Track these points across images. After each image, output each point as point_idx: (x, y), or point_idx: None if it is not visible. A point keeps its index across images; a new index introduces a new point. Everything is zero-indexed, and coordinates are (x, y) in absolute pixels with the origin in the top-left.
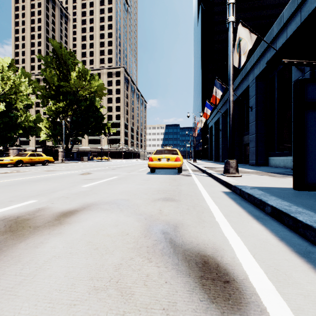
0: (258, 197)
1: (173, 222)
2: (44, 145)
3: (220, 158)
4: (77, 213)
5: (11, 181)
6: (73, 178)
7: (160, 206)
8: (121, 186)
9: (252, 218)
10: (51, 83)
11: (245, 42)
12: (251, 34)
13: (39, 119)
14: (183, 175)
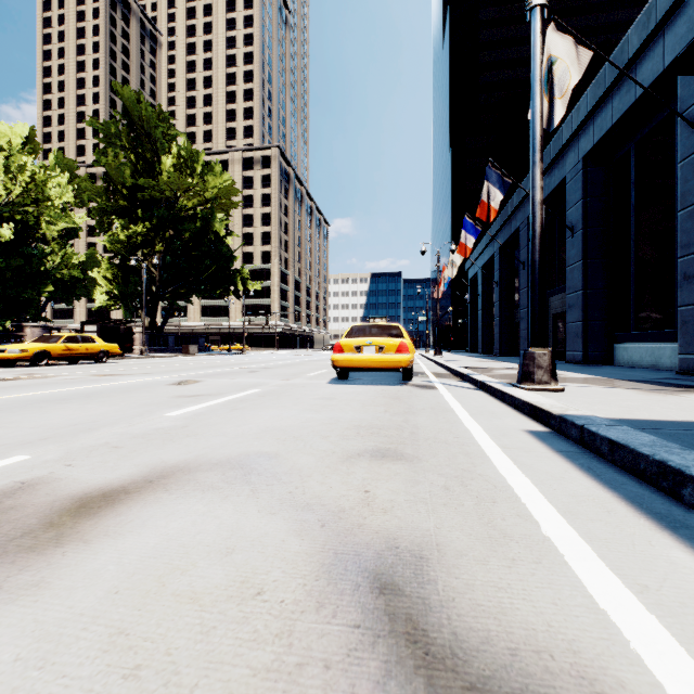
0: (652, 453)
1: (409, 539)
2: (101, 319)
3: (497, 346)
4: (122, 501)
5: (0, 402)
6: (152, 394)
7: (364, 476)
8: (264, 416)
9: (655, 527)
10: (118, 181)
11: (564, 67)
12: (579, 48)
13: (94, 261)
14: (417, 386)
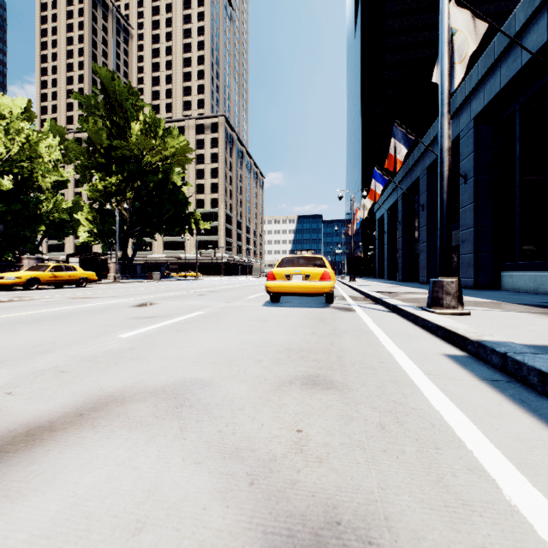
0: None
1: (352, 508)
2: (82, 252)
3: (400, 274)
4: (43, 442)
5: None
6: (113, 316)
7: (296, 409)
8: (205, 337)
9: None
10: (97, 143)
11: (462, 37)
12: (476, 21)
13: (79, 206)
14: (338, 309)
